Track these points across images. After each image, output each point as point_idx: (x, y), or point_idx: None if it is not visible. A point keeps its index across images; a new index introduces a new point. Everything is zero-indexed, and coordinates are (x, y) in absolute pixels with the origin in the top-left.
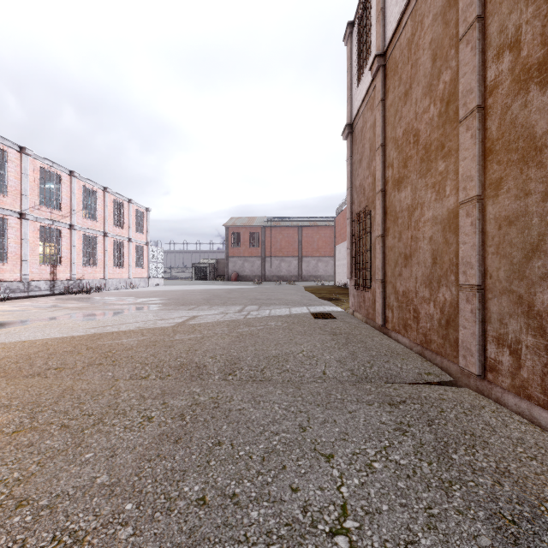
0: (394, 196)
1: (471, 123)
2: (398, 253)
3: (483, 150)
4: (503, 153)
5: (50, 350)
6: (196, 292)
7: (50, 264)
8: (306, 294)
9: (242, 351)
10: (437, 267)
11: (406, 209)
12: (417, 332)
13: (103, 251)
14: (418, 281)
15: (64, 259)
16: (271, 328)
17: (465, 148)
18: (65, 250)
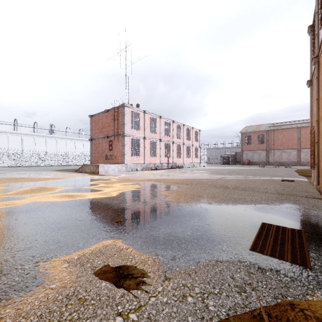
0: (320, 124)
1: None
2: (321, 151)
3: None
4: None
5: (186, 180)
6: (223, 169)
7: (167, 157)
8: (291, 173)
9: (240, 185)
10: None
11: None
12: None
13: (183, 151)
14: None
15: (171, 155)
16: (255, 182)
17: None
18: (171, 151)
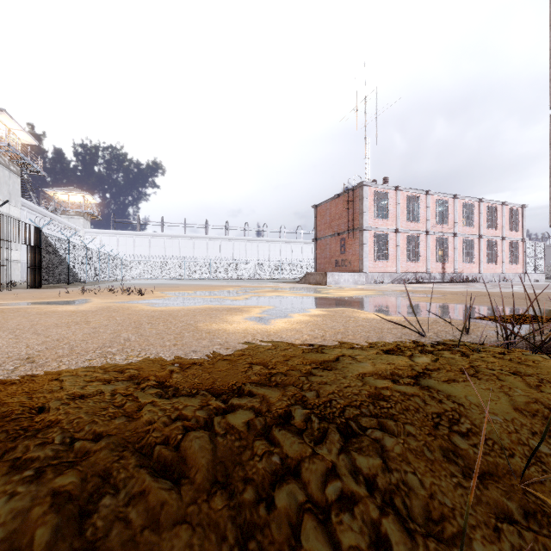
0: None
1: None
2: None
3: None
4: None
5: (461, 292)
6: None
7: (441, 262)
8: None
9: None
10: None
11: None
12: None
13: (477, 250)
14: None
15: (450, 258)
16: None
17: None
18: (450, 252)
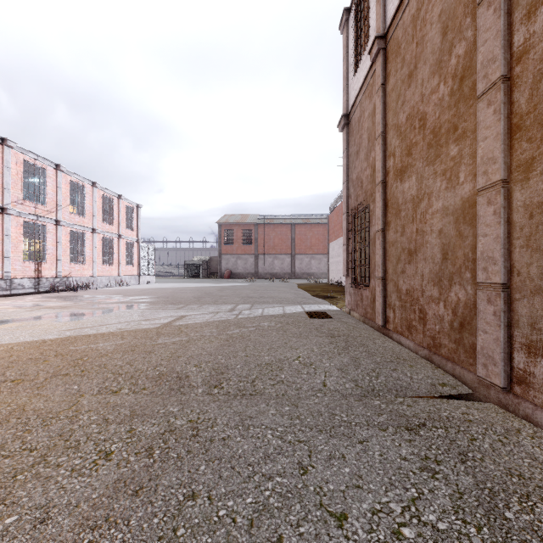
0: (396, 187)
1: (494, 97)
2: (401, 249)
3: (509, 127)
4: (536, 129)
5: (13, 357)
6: (187, 290)
7: (34, 261)
8: (300, 292)
9: (231, 357)
10: (449, 263)
11: (410, 200)
12: (423, 335)
13: (91, 248)
14: (424, 278)
15: (50, 256)
16: (264, 329)
17: (486, 126)
18: (51, 246)
